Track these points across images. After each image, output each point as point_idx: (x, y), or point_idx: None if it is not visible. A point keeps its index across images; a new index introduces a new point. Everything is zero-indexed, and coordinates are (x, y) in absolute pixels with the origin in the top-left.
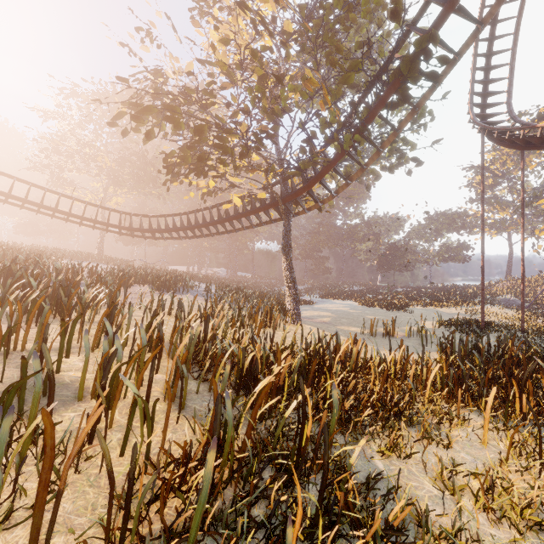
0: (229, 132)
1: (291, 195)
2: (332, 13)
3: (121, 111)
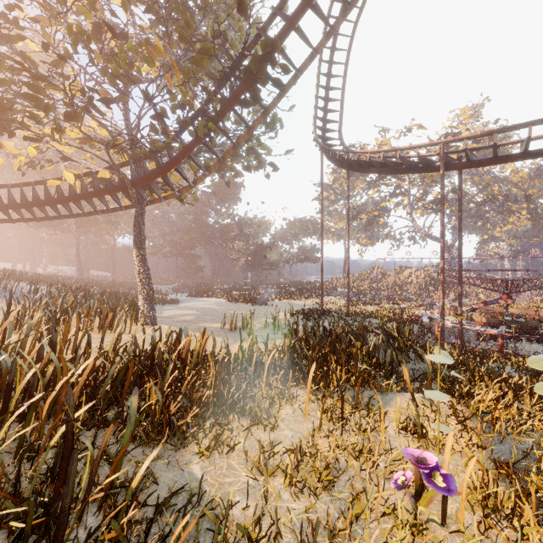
0: (42, 78)
1: (143, 178)
2: None
3: None
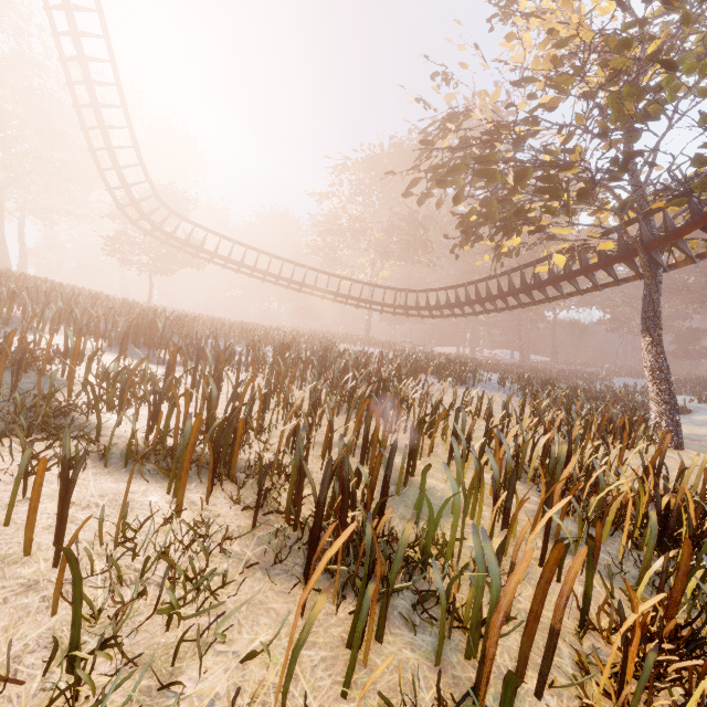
0: (568, 167)
1: (665, 237)
2: None
3: (416, 178)
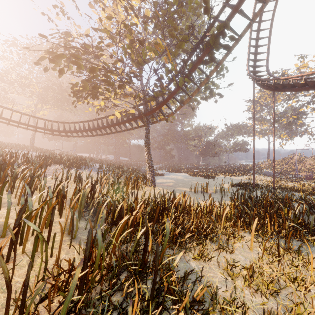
0: (111, 72)
1: (150, 111)
2: (172, 7)
3: (43, 56)
